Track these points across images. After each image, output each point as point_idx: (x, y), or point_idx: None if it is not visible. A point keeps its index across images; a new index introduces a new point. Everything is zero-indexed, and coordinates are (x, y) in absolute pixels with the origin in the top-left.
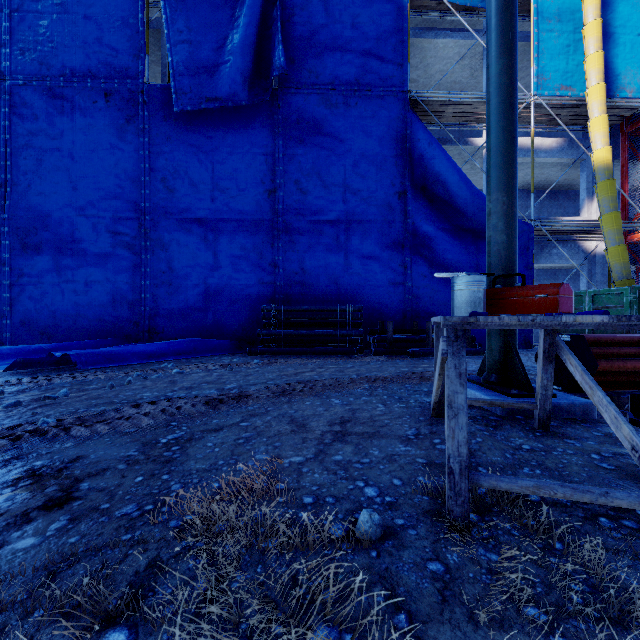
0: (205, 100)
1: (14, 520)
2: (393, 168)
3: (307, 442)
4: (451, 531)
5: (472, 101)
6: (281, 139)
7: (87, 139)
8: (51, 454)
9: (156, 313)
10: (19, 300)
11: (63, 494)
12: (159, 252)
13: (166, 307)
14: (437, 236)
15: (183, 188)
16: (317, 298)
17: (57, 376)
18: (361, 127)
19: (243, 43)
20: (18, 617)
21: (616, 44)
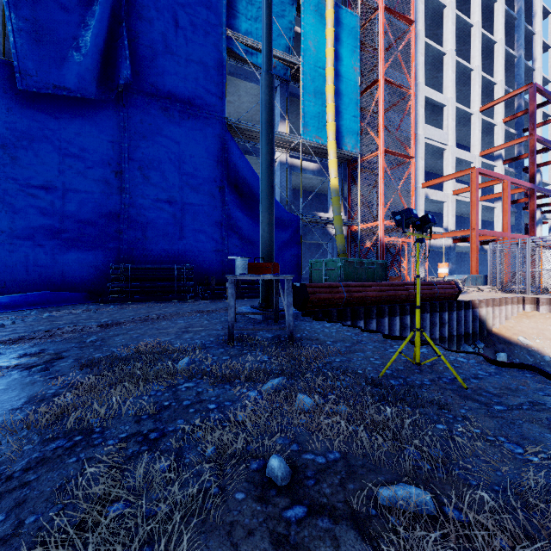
0: (54, 87)
1: (45, 362)
2: (215, 169)
3: (170, 334)
4: (228, 345)
5: None
6: (127, 132)
7: None
8: (22, 350)
9: None
10: None
11: (57, 356)
12: None
13: (7, 264)
14: (245, 220)
15: (27, 158)
16: (158, 259)
17: None
18: (192, 136)
19: (92, 49)
20: (89, 370)
21: (342, 119)
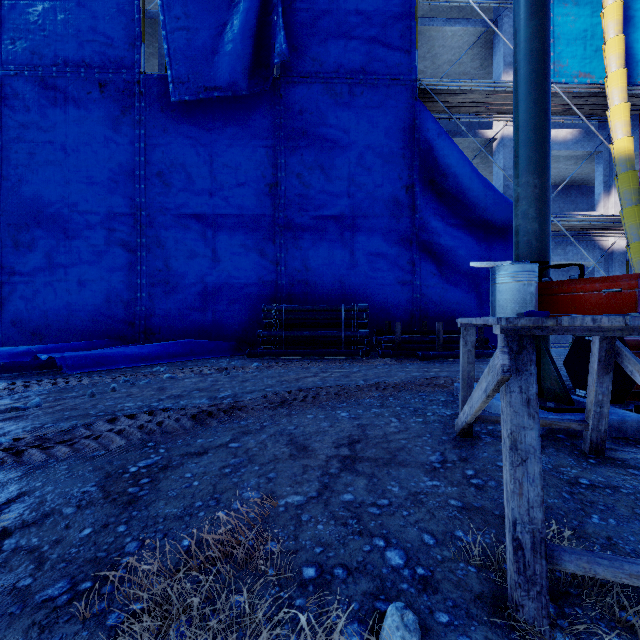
0: (203, 89)
1: None
2: (400, 160)
3: (309, 472)
4: (522, 638)
5: (483, 90)
6: (283, 130)
7: (80, 131)
8: None
9: (152, 313)
10: (10, 299)
11: None
12: (155, 249)
13: (163, 307)
14: (447, 232)
15: (180, 182)
16: (320, 297)
17: (36, 382)
18: (367, 117)
19: (243, 29)
20: None
21: (637, 28)
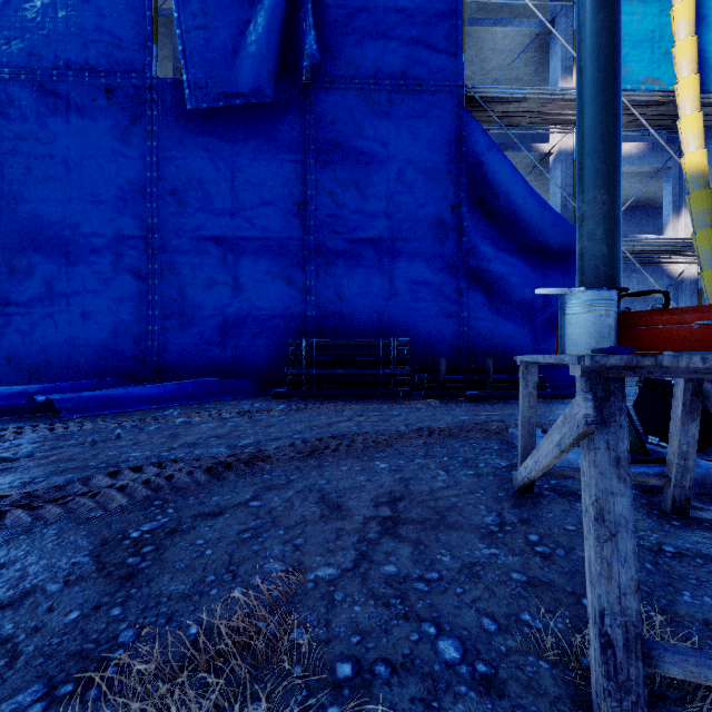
0: (223, 96)
1: None
2: (445, 177)
3: (343, 537)
4: None
5: (539, 98)
6: (313, 143)
7: (84, 143)
8: None
9: (166, 348)
10: (5, 333)
11: None
12: (169, 276)
13: (177, 341)
14: (498, 257)
15: (197, 201)
16: (356, 331)
17: (30, 427)
18: (408, 128)
19: (268, 28)
20: None
21: (711, 29)
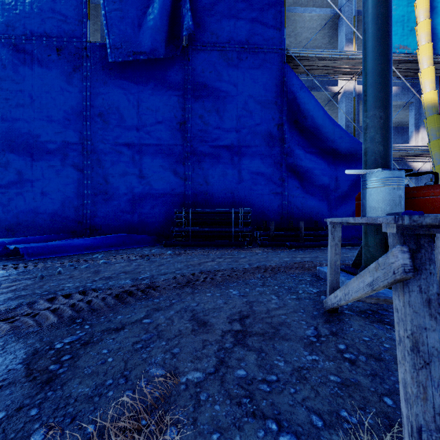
0: (132, 53)
1: None
2: (273, 106)
3: (207, 347)
4: None
5: (332, 57)
6: (190, 84)
7: (43, 83)
8: None
9: (95, 215)
10: None
11: None
12: (97, 169)
13: (103, 210)
14: (306, 157)
15: (116, 121)
16: (217, 203)
17: (2, 266)
18: (250, 75)
19: (161, 11)
20: None
21: (439, 15)
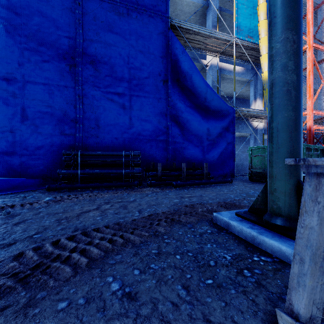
0: None
1: None
2: (160, 64)
3: None
4: None
5: (204, 34)
6: (81, 29)
7: None
8: None
9: None
10: None
11: None
12: None
13: None
14: (186, 110)
15: None
16: (108, 146)
17: None
18: (139, 33)
19: None
20: None
21: None
